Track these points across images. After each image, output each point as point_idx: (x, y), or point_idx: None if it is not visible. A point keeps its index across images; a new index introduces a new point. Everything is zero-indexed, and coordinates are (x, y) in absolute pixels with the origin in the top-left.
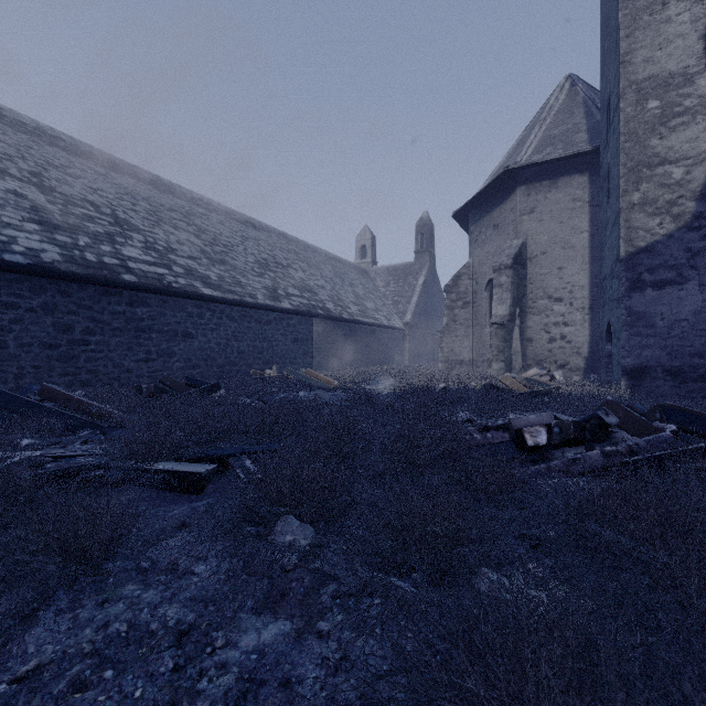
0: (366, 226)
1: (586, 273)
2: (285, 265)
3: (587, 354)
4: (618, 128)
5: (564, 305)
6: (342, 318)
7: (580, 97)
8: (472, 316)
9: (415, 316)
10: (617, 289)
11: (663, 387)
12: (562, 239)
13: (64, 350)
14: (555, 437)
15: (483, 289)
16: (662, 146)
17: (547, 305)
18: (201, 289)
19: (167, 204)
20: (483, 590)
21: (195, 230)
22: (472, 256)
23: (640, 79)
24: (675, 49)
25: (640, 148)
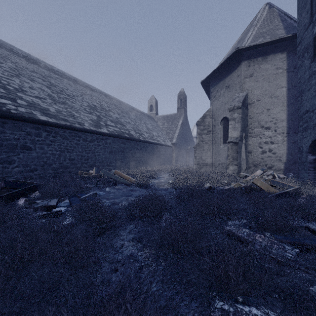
0: (153, 95)
1: (284, 112)
2: (107, 109)
3: (285, 161)
4: None
5: (271, 131)
6: (139, 139)
7: (276, 12)
8: (212, 138)
9: (177, 139)
10: None
11: None
12: (269, 92)
13: None
14: None
15: (219, 123)
16: None
17: (261, 131)
18: (38, 116)
19: (31, 68)
20: None
21: (48, 84)
22: (212, 105)
23: None
24: None
25: None
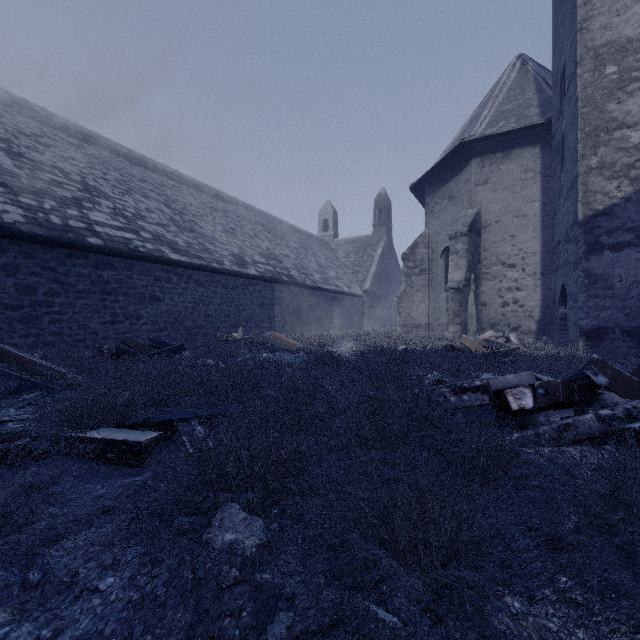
0: (328, 202)
1: (538, 240)
2: (252, 235)
3: (539, 318)
4: (575, 94)
5: (516, 270)
6: (306, 284)
7: (531, 75)
8: (428, 282)
9: (373, 284)
10: (574, 252)
11: (621, 348)
12: (514, 208)
13: (26, 311)
14: (540, 399)
15: (439, 257)
16: (620, 110)
17: (501, 270)
18: (168, 254)
19: (138, 175)
20: (505, 631)
21: (165, 199)
22: (428, 226)
23: (597, 46)
24: (633, 14)
25: (598, 113)
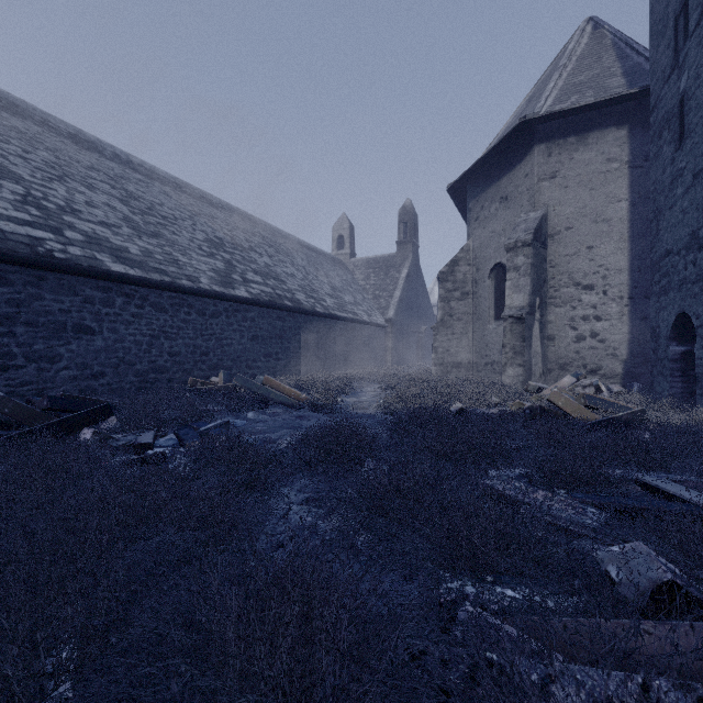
0: (344, 214)
1: (624, 252)
2: (246, 247)
3: (626, 356)
4: None
5: (595, 293)
6: (315, 311)
7: (608, 39)
8: (471, 309)
9: (398, 311)
10: None
11: None
12: (592, 211)
13: None
14: None
15: (486, 276)
16: None
17: (574, 293)
18: (107, 264)
19: (86, 162)
20: None
21: (123, 194)
22: (471, 237)
23: None
24: None
25: None
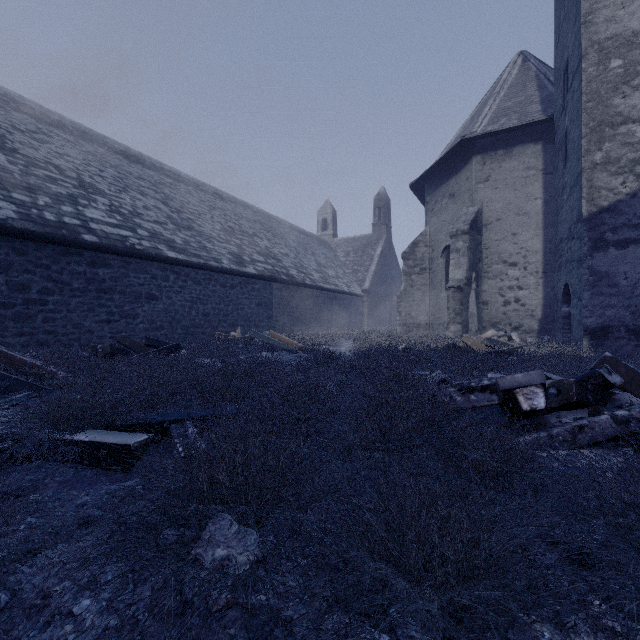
0: (328, 201)
1: (539, 238)
2: (250, 233)
3: (540, 317)
4: (579, 89)
5: (518, 269)
6: (305, 283)
7: (532, 71)
8: (428, 281)
9: (373, 283)
10: (577, 250)
11: (627, 347)
12: (516, 206)
13: (19, 309)
14: (552, 399)
15: (439, 256)
16: (625, 105)
17: (502, 269)
18: (165, 252)
19: (135, 173)
20: None
21: (163, 197)
22: (428, 225)
23: (602, 39)
24: (638, 7)
25: (602, 107)
